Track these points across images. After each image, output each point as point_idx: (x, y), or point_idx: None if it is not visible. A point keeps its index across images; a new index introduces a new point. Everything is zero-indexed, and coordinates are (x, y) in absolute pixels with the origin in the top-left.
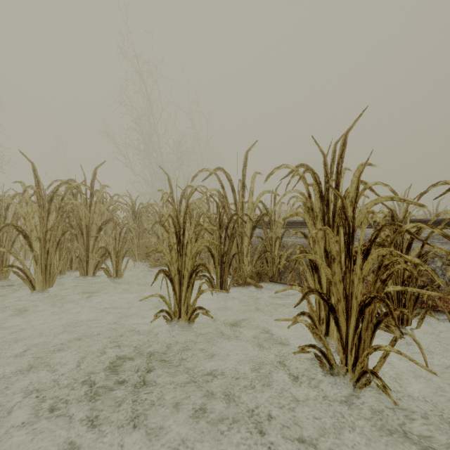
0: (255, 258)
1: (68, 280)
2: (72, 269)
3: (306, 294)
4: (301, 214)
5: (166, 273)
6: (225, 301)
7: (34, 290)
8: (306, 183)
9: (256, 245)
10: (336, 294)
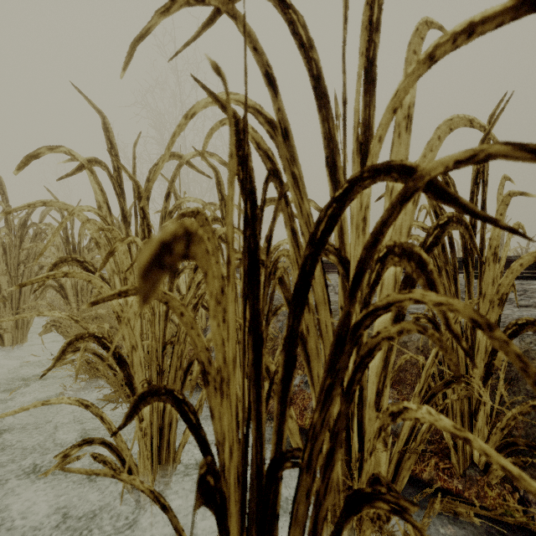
0: None
1: None
2: None
3: None
4: None
5: None
6: None
7: None
8: None
9: None
10: None
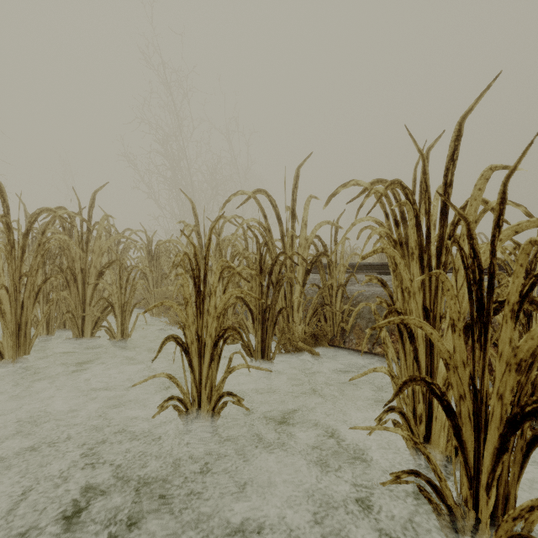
0: (309, 313)
1: (60, 341)
2: (65, 327)
3: (405, 384)
4: (390, 249)
5: (179, 341)
6: (268, 374)
7: (2, 358)
8: (392, 203)
9: (309, 295)
10: (456, 385)
